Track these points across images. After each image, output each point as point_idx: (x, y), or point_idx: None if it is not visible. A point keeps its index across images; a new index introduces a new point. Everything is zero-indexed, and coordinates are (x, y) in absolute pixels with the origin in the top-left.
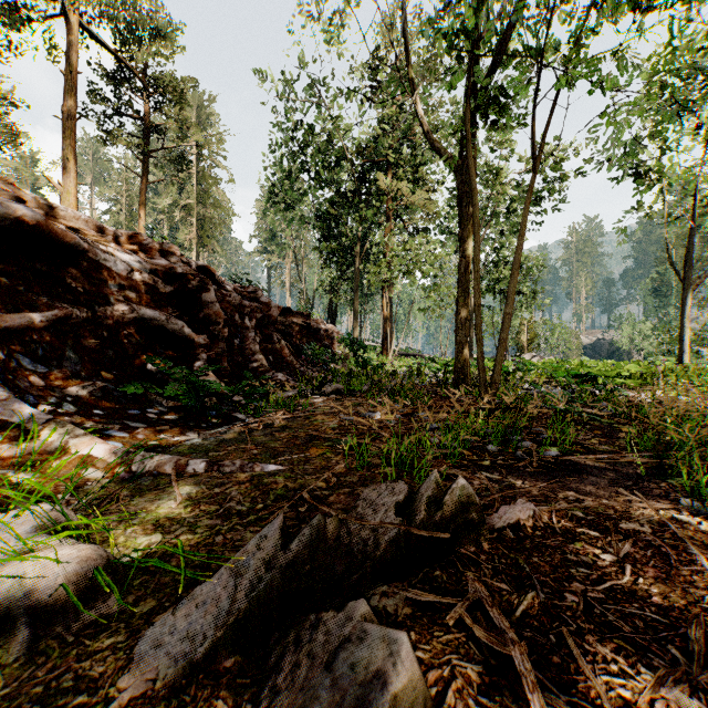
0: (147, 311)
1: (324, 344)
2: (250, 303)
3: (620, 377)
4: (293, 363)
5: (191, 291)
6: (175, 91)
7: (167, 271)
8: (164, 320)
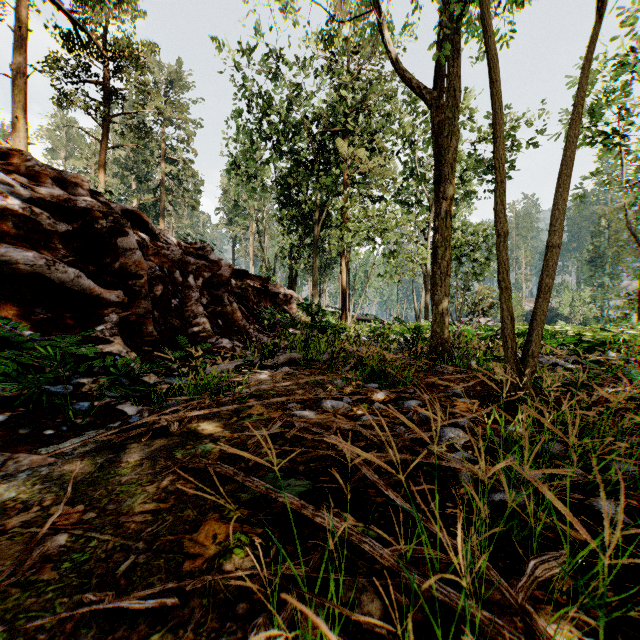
0: (11, 250)
1: (283, 309)
2: (196, 260)
3: (611, 343)
4: (246, 327)
5: (101, 233)
6: (133, 54)
7: (61, 203)
8: (42, 265)
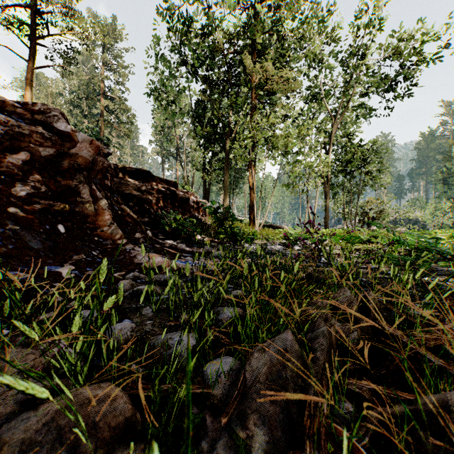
0: None
1: (194, 215)
2: (16, 122)
3: None
4: (114, 236)
5: None
6: None
7: None
8: None
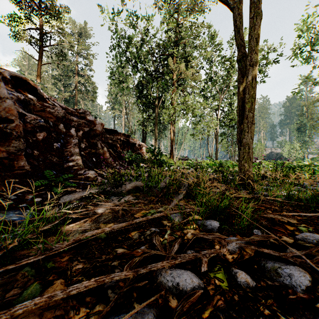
0: None
1: (138, 152)
2: (78, 119)
3: None
4: (111, 163)
5: None
6: (54, 11)
7: None
8: None
